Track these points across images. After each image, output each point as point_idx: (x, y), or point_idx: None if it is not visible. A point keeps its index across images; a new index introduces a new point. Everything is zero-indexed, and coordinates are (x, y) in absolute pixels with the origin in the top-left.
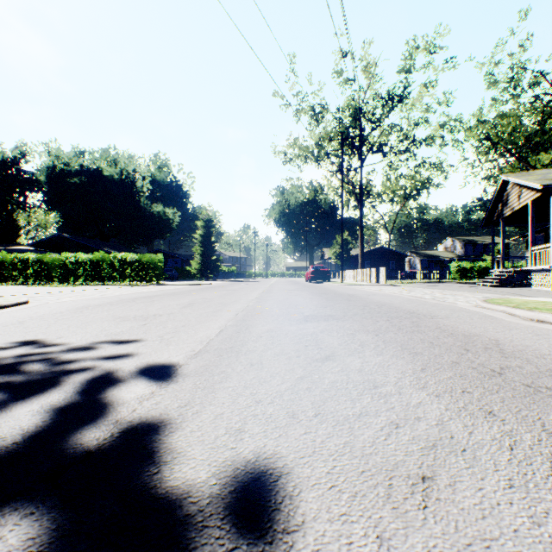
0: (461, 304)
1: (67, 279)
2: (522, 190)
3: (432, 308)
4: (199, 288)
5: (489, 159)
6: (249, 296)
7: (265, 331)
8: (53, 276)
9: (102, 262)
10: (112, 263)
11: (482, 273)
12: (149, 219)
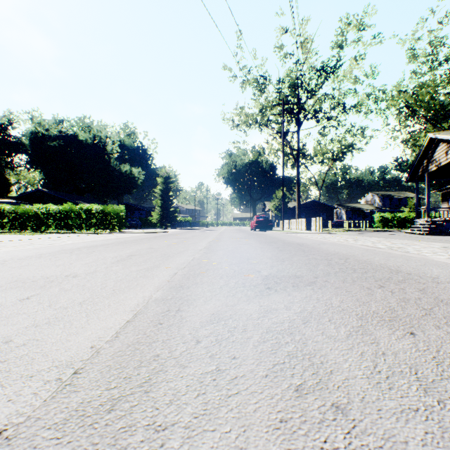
0: (433, 256)
1: (39, 227)
2: (449, 146)
3: (411, 263)
4: (154, 236)
5: (407, 125)
6: (198, 245)
7: (206, 319)
8: (27, 225)
9: (70, 213)
10: (79, 213)
11: (401, 223)
12: (118, 177)
